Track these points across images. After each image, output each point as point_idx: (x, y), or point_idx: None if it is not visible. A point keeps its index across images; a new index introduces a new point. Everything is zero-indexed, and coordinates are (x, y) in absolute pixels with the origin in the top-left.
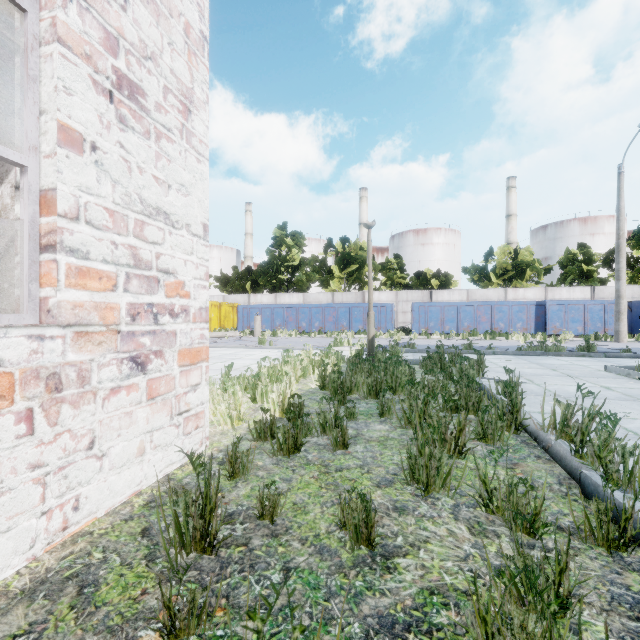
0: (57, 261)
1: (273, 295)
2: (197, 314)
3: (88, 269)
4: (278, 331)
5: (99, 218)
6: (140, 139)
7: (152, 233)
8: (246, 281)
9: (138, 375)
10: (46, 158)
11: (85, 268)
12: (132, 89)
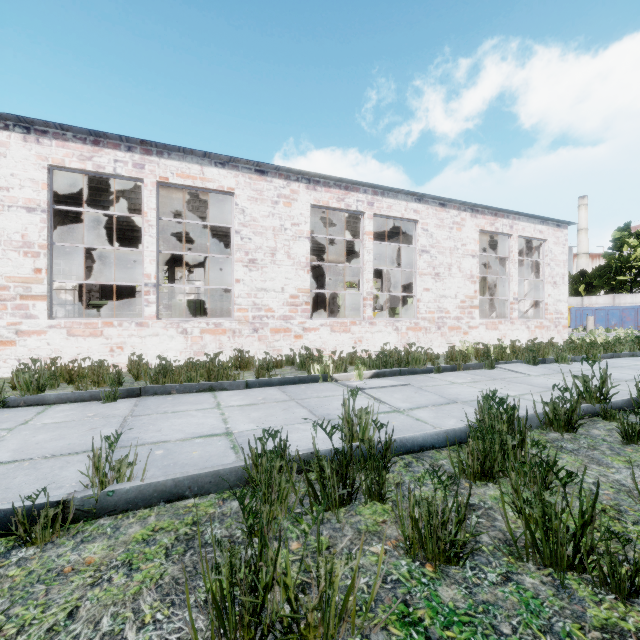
0: (547, 312)
1: (610, 296)
2: (565, 318)
3: (550, 312)
4: (612, 329)
5: (551, 305)
6: (556, 289)
7: (557, 304)
8: (578, 283)
9: (555, 329)
10: (545, 299)
11: (550, 312)
12: (555, 282)
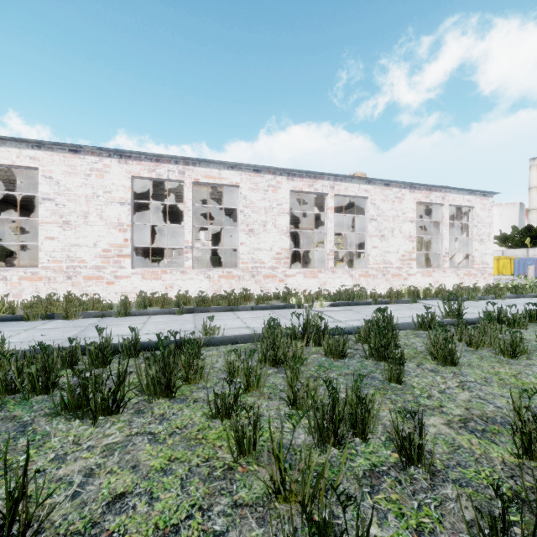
0: (475, 263)
1: None
2: (491, 268)
3: (477, 263)
4: None
5: (478, 257)
6: (482, 245)
7: (484, 257)
8: (526, 236)
9: (482, 276)
10: (473, 252)
11: (477, 263)
12: (481, 240)
